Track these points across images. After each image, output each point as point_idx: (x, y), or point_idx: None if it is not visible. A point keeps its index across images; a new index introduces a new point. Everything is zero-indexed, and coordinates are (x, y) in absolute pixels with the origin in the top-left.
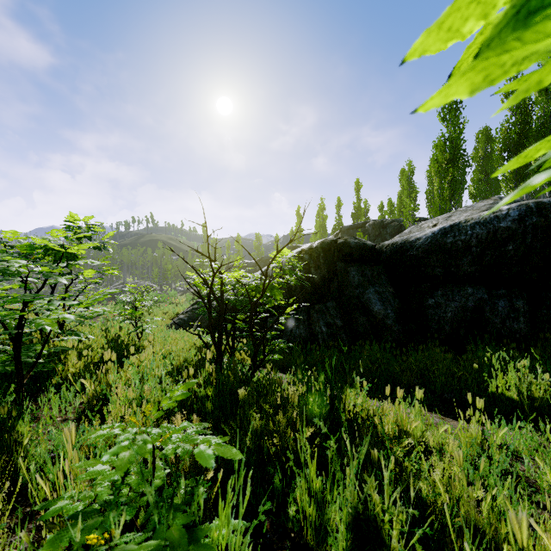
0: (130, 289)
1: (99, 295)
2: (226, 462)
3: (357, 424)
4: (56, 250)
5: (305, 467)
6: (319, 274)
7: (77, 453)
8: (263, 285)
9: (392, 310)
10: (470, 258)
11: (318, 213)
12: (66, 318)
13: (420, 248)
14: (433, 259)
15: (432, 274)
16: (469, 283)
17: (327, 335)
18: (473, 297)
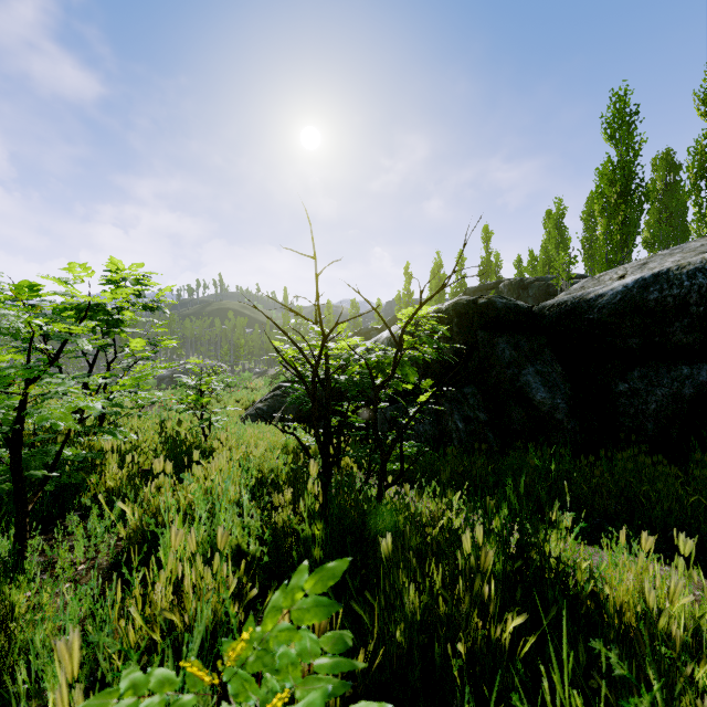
0: (193, 367)
1: (145, 372)
2: (364, 678)
3: (567, 591)
4: (92, 310)
5: (523, 705)
6: (452, 347)
7: (81, 694)
8: (395, 358)
9: (562, 399)
10: (686, 322)
11: (432, 271)
12: (89, 408)
13: (605, 309)
14: (626, 325)
15: (624, 346)
16: (684, 360)
17: (465, 434)
18: (691, 380)
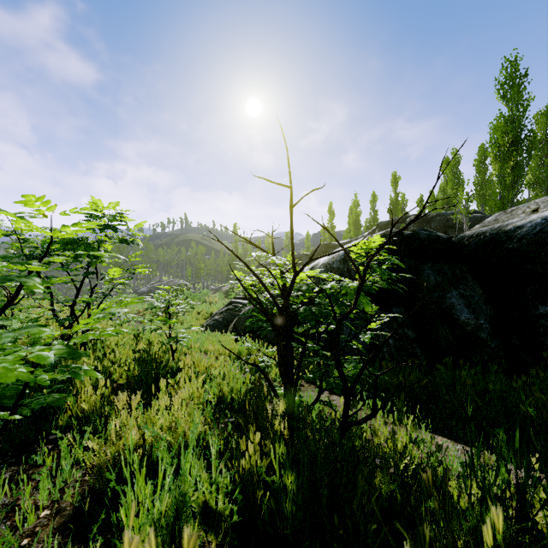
0: (162, 292)
1: (111, 308)
2: None
3: None
4: (75, 243)
5: None
6: None
7: None
8: (358, 291)
9: (485, 319)
10: None
11: (351, 209)
12: (39, 360)
13: (524, 239)
14: (545, 253)
15: (543, 273)
16: None
17: (395, 348)
18: None
